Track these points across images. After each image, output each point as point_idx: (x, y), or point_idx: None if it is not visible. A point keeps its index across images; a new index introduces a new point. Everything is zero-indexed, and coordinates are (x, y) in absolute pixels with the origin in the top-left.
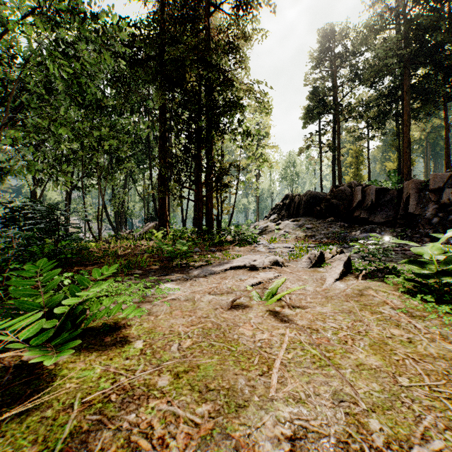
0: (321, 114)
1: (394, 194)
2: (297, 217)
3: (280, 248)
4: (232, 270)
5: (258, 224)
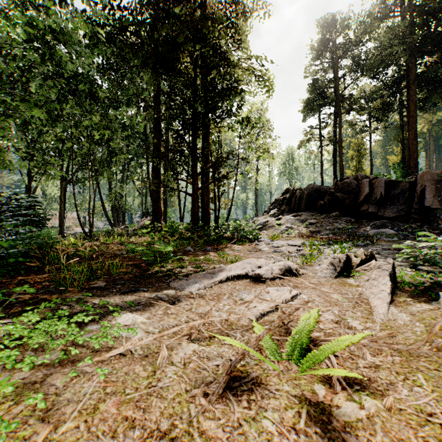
0: (322, 106)
1: (405, 187)
2: (299, 212)
3: (284, 246)
4: (230, 281)
5: (258, 219)
